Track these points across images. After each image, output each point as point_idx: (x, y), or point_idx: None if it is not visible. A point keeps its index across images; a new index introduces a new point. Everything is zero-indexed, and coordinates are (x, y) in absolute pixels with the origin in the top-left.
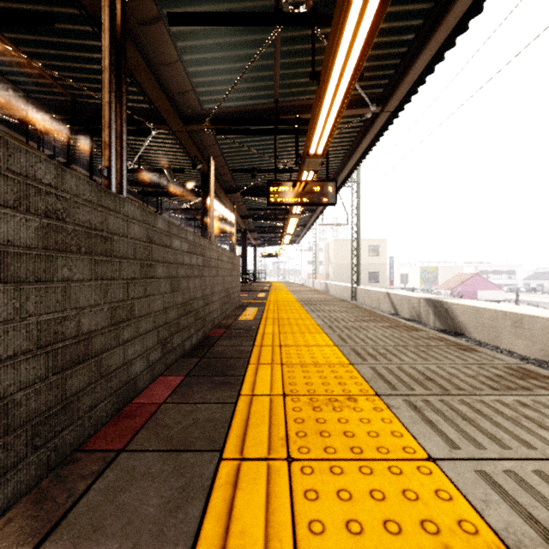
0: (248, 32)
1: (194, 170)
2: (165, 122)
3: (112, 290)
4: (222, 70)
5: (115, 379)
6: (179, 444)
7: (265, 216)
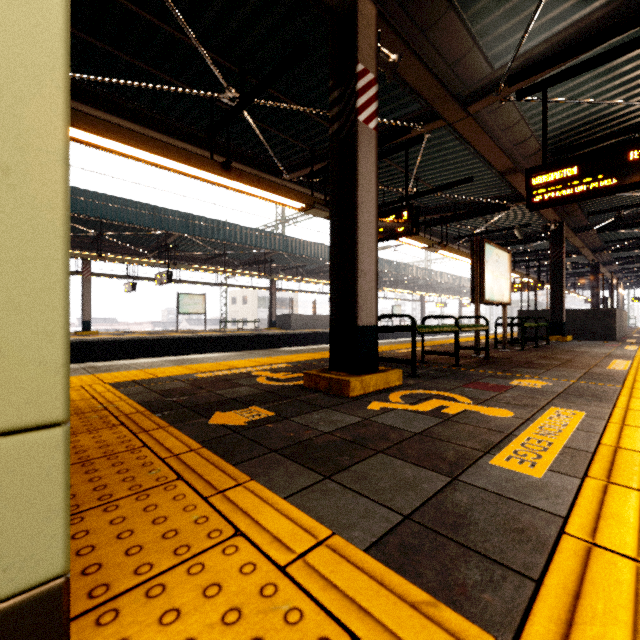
0: (635, 229)
1: (580, 257)
2: (583, 255)
3: (620, 322)
4: (619, 236)
5: (620, 334)
6: (634, 339)
7: (638, 269)
